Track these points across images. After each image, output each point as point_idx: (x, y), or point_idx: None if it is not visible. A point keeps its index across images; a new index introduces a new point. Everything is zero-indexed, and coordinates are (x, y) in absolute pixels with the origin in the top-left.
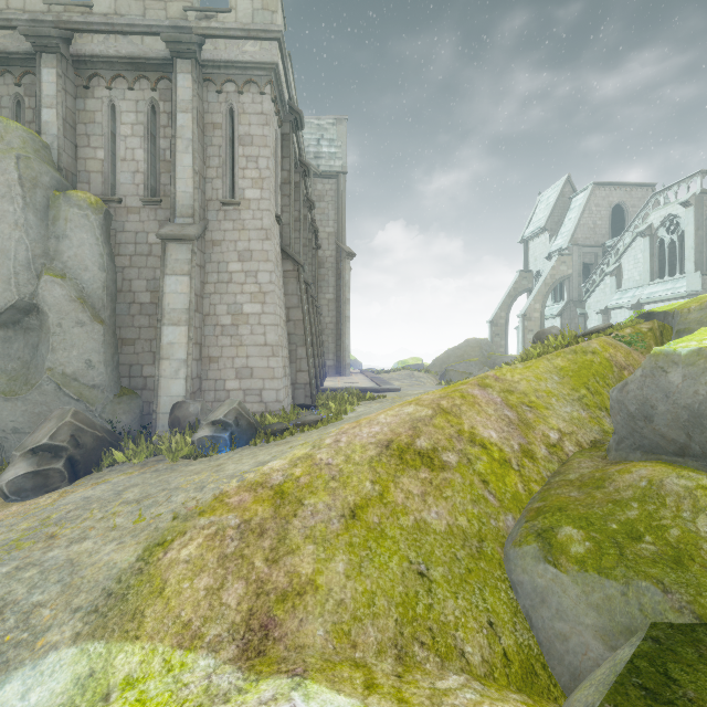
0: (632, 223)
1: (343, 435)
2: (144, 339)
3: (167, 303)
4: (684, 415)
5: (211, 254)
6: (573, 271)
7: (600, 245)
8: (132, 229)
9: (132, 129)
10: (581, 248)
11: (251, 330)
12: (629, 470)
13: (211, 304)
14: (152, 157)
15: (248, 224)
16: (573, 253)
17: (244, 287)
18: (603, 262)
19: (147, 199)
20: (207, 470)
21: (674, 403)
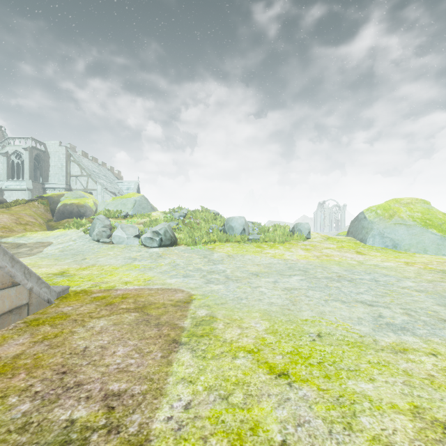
0: None
1: None
2: None
3: None
4: (70, 212)
5: None
6: None
7: None
8: None
9: None
10: None
11: None
12: (64, 220)
13: None
14: None
15: None
16: None
17: None
18: None
19: None
20: None
21: (68, 211)
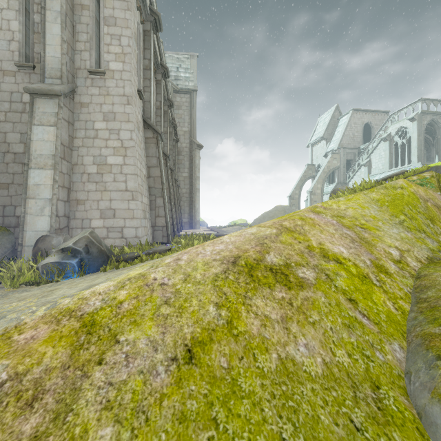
0: (378, 133)
1: (184, 254)
2: (17, 184)
3: (34, 149)
4: None
5: (79, 114)
6: (341, 164)
7: (357, 148)
8: (7, 89)
9: (7, 3)
10: (345, 149)
11: (114, 178)
12: None
13: (79, 155)
14: (28, 30)
15: (111, 91)
16: (341, 153)
17: (108, 142)
18: (359, 158)
19: (21, 63)
20: (35, 295)
21: None
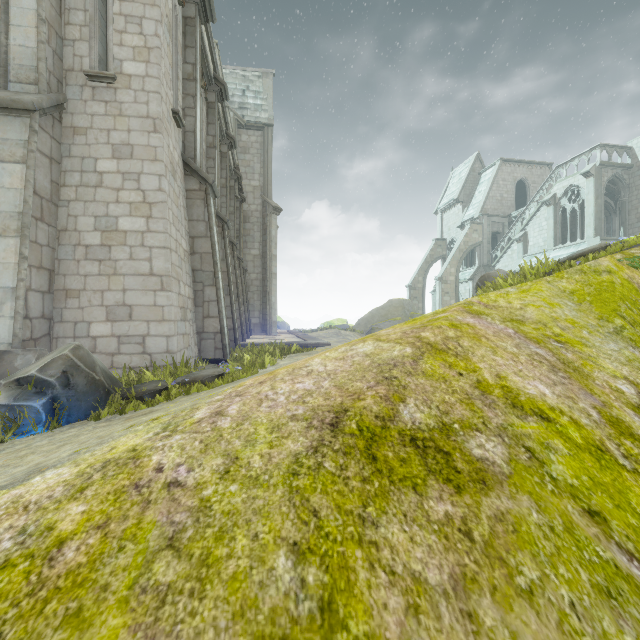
0: (537, 194)
1: (234, 400)
2: None
3: None
4: None
5: (71, 146)
6: (484, 238)
7: (506, 216)
8: None
9: None
10: (490, 217)
11: (130, 254)
12: None
13: (70, 215)
14: None
15: (127, 109)
16: (484, 222)
17: (121, 194)
18: (511, 230)
19: None
20: None
21: None
